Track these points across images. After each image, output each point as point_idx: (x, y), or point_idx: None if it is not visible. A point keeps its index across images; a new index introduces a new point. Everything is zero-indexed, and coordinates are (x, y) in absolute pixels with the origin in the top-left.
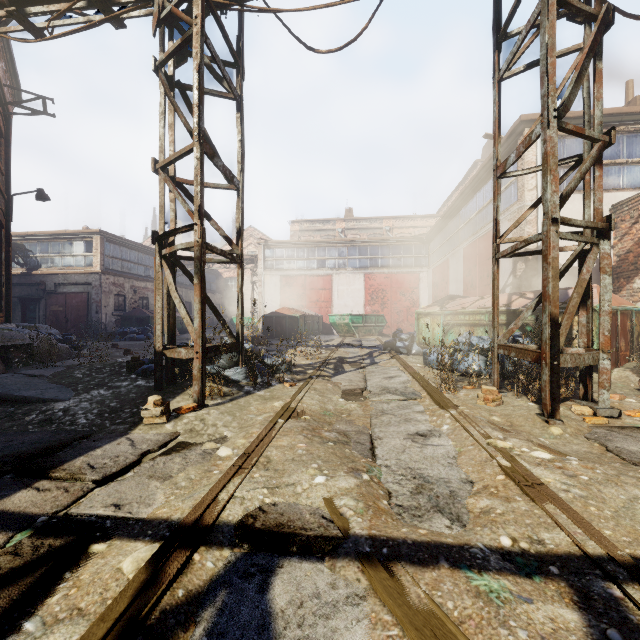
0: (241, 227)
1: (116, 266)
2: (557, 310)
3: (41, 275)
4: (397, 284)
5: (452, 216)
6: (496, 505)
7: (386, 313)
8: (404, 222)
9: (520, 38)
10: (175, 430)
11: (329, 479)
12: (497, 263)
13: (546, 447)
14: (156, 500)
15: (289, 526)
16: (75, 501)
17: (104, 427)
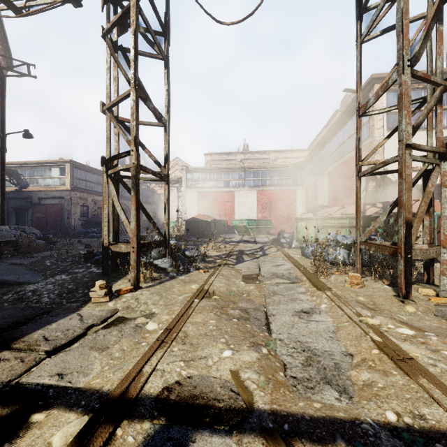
0: (167, 154)
1: (82, 185)
2: (410, 215)
3: (29, 192)
4: (280, 198)
5: (320, 149)
6: (376, 379)
7: (272, 218)
8: (285, 154)
9: (379, 8)
10: (115, 307)
11: (235, 353)
12: (359, 180)
13: (407, 324)
14: (93, 370)
15: (201, 399)
16: (27, 370)
17: (61, 305)
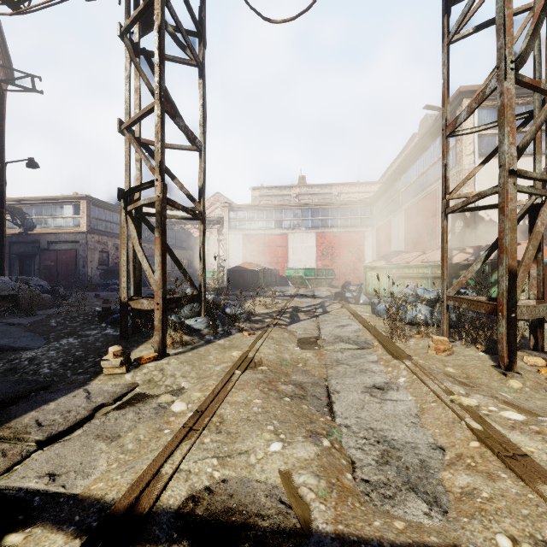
0: (203, 186)
1: (100, 226)
2: (515, 262)
3: (36, 234)
4: (345, 242)
5: (394, 181)
6: (479, 485)
7: (335, 267)
8: (350, 188)
9: None
10: (134, 381)
11: (286, 446)
12: (446, 218)
13: (513, 405)
14: (96, 468)
15: (239, 514)
16: (9, 468)
17: (65, 377)
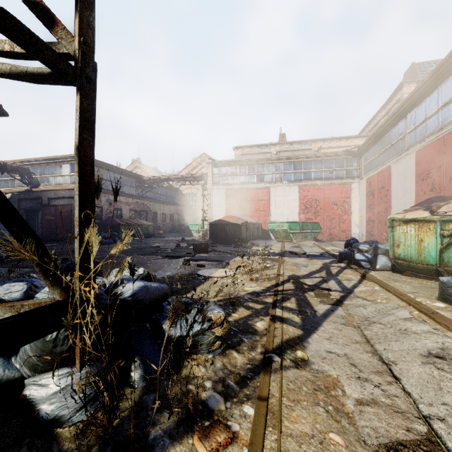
0: None
1: None
2: None
3: (39, 191)
4: (329, 194)
5: (395, 123)
6: None
7: (319, 220)
8: (331, 143)
9: None
10: None
11: None
12: None
13: None
14: None
15: None
16: None
17: None
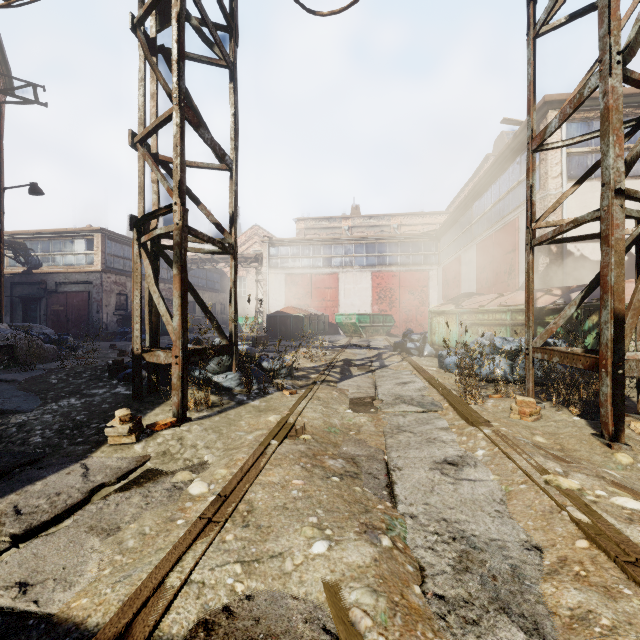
0: (234, 213)
1: (118, 265)
2: (622, 305)
3: (42, 274)
4: (406, 282)
5: (464, 211)
6: (595, 605)
7: (394, 312)
8: (412, 219)
9: None
10: (145, 453)
11: (333, 546)
12: (532, 251)
13: (626, 488)
14: (83, 575)
15: None
16: None
17: (60, 448)
